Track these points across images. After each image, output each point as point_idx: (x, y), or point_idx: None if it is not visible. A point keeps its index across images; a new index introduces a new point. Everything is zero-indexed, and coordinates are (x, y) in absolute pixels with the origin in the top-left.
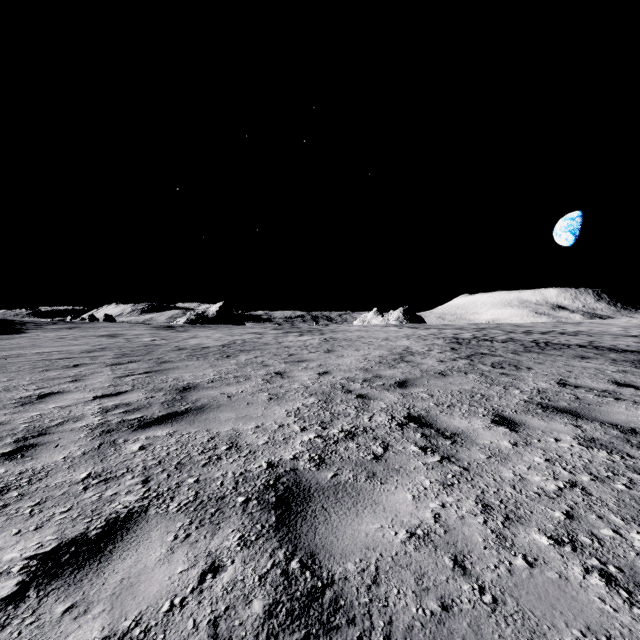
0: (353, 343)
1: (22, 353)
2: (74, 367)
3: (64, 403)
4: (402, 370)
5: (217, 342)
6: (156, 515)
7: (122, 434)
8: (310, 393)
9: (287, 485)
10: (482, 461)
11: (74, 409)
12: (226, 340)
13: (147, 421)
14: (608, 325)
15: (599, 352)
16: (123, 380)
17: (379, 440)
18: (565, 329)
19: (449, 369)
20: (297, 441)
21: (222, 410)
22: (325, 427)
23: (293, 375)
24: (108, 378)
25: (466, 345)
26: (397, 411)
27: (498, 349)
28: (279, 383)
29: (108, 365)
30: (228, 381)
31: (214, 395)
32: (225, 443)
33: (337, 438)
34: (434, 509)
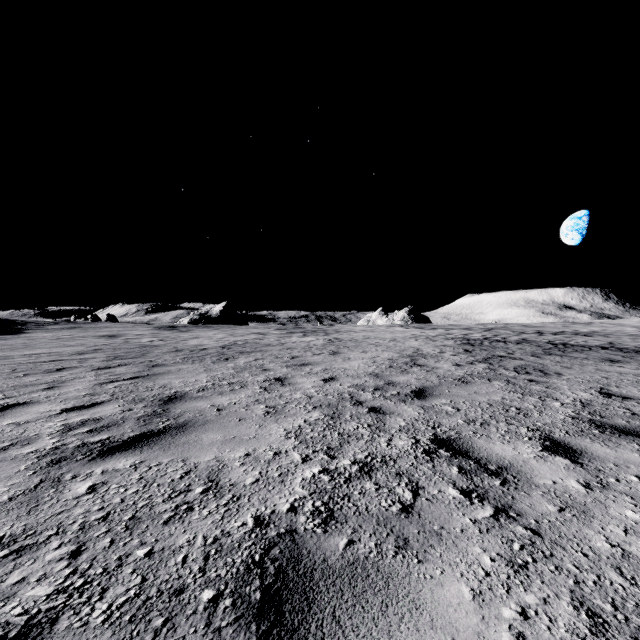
0: (359, 344)
1: (10, 355)
2: (57, 371)
3: (23, 418)
4: (416, 376)
5: (217, 343)
6: (66, 633)
7: (74, 465)
8: (314, 405)
9: (280, 564)
10: (554, 517)
11: (31, 427)
12: (227, 341)
13: (112, 445)
14: (620, 325)
15: (626, 355)
16: (104, 387)
17: (404, 478)
18: (577, 329)
19: (469, 375)
20: (297, 479)
21: (207, 429)
22: (333, 456)
23: (295, 382)
24: (88, 385)
25: (479, 346)
26: (420, 431)
27: (515, 351)
28: (279, 392)
29: (94, 369)
30: (221, 389)
31: (202, 408)
32: (202, 481)
33: (349, 474)
34: (512, 623)
